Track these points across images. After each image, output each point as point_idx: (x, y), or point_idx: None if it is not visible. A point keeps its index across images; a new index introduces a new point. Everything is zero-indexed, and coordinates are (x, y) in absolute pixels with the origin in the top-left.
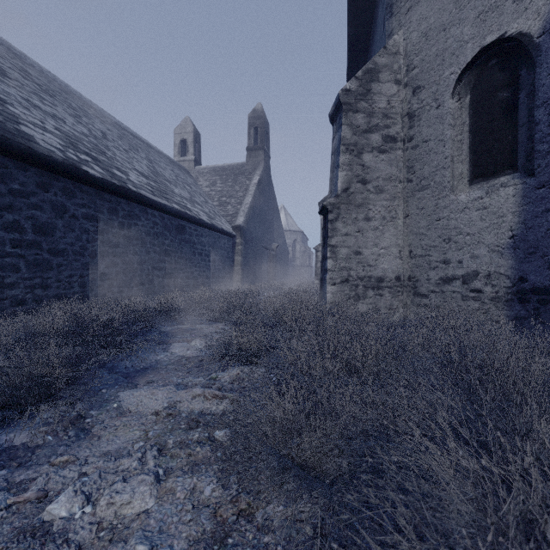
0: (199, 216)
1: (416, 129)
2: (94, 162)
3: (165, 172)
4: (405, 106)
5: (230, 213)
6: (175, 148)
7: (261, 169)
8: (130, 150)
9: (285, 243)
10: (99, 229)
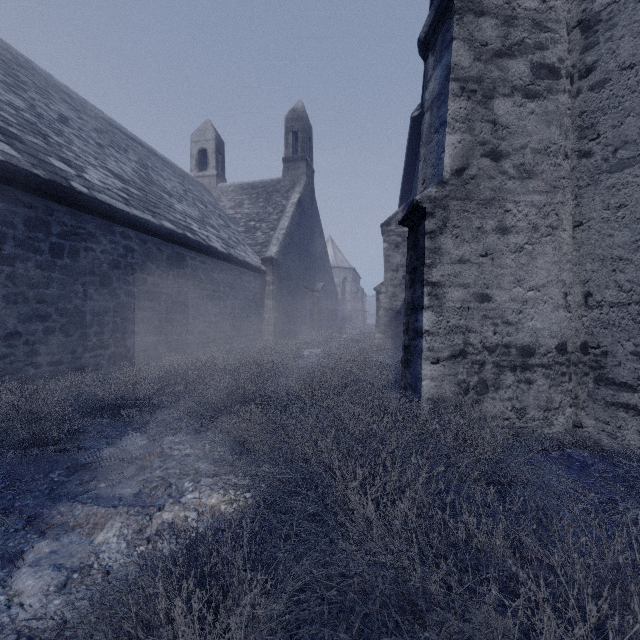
0: (209, 241)
1: (602, 47)
2: (2, 139)
3: (167, 182)
4: (572, 10)
5: (260, 242)
6: (192, 160)
7: (302, 186)
8: (109, 147)
9: (333, 282)
10: (3, 255)
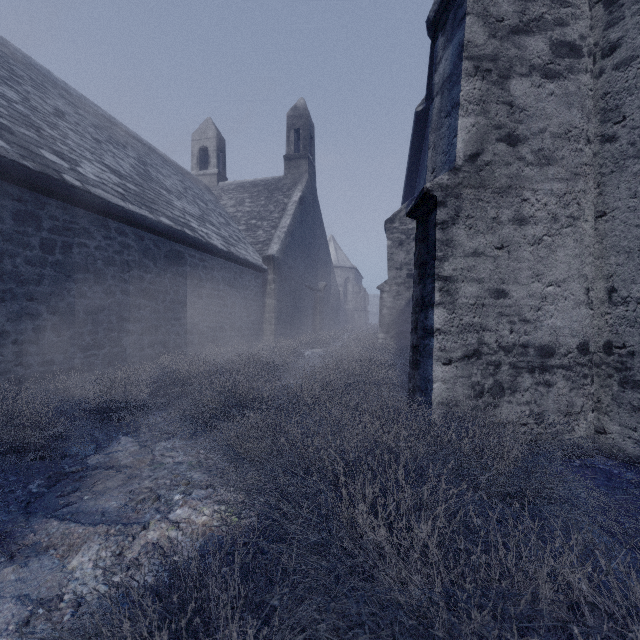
0: (209, 239)
1: (628, 22)
2: None
3: (166, 179)
4: None
5: (261, 240)
6: (193, 158)
7: (304, 184)
8: (107, 142)
9: (335, 282)
10: None
